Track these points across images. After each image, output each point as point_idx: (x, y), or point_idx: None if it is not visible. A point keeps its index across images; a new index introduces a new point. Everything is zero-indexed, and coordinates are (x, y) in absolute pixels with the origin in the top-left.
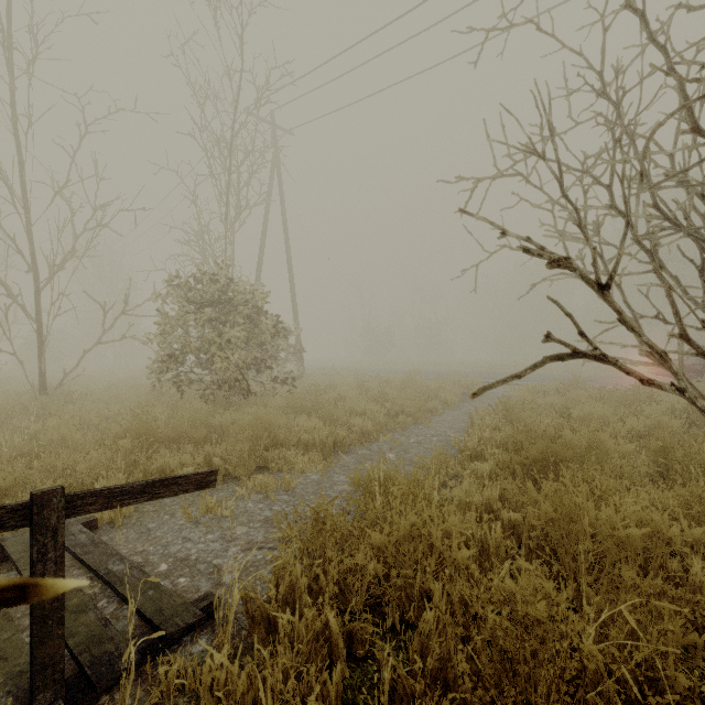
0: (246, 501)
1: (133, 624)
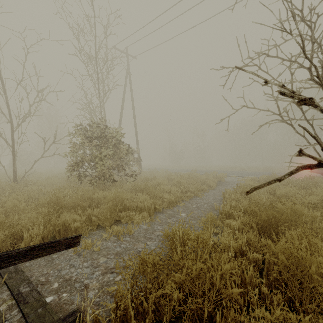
0: (107, 241)
1: None
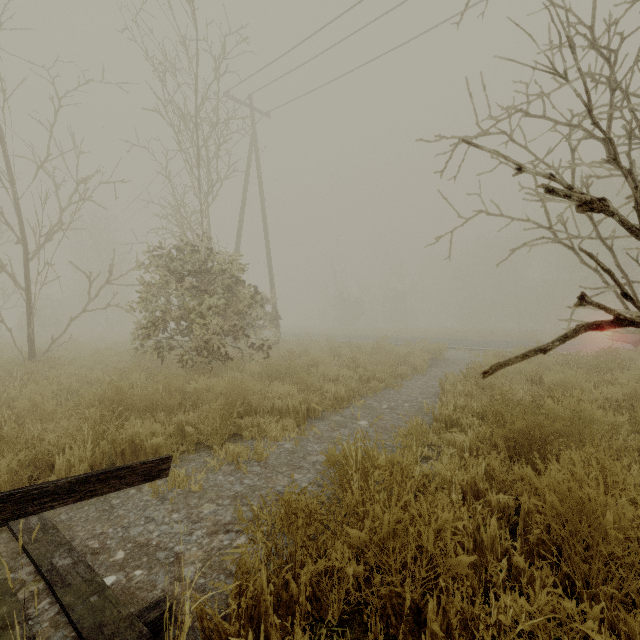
0: (216, 473)
1: (74, 635)
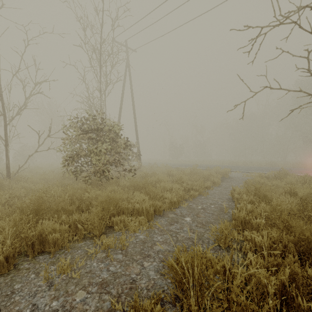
0: (92, 260)
1: None
